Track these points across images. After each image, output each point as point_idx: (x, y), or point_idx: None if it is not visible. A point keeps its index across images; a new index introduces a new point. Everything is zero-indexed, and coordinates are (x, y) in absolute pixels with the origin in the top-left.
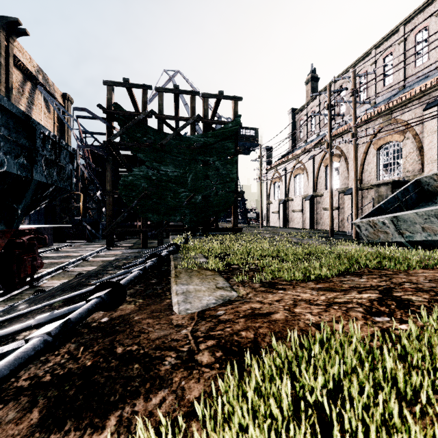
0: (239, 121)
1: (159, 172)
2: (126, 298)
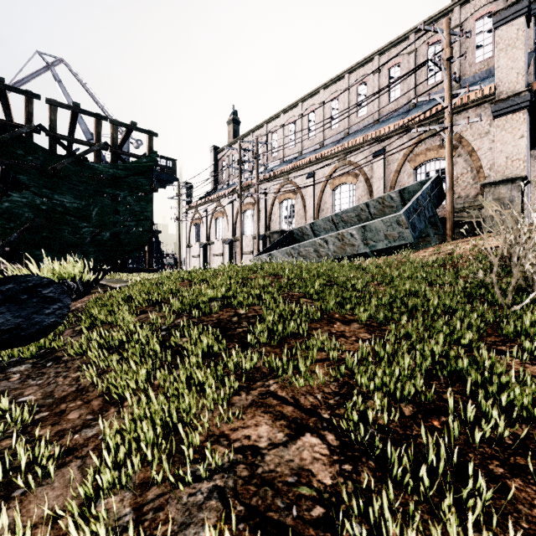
0: (154, 158)
1: (51, 201)
2: None
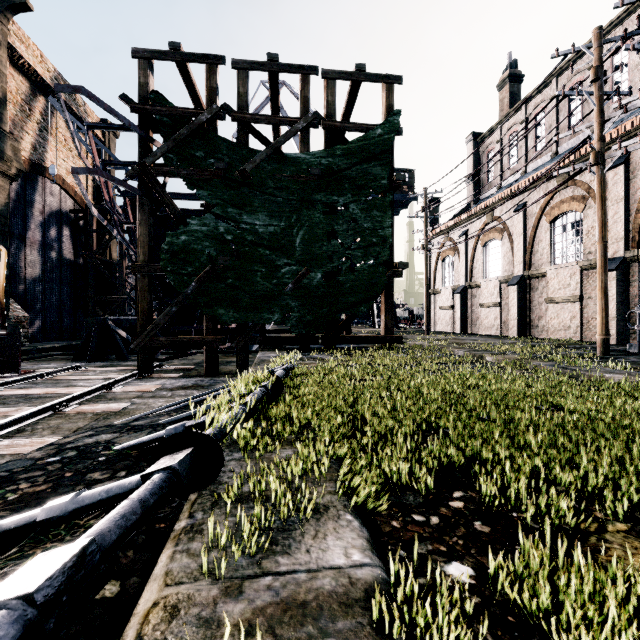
0: (396, 123)
1: (238, 225)
2: None
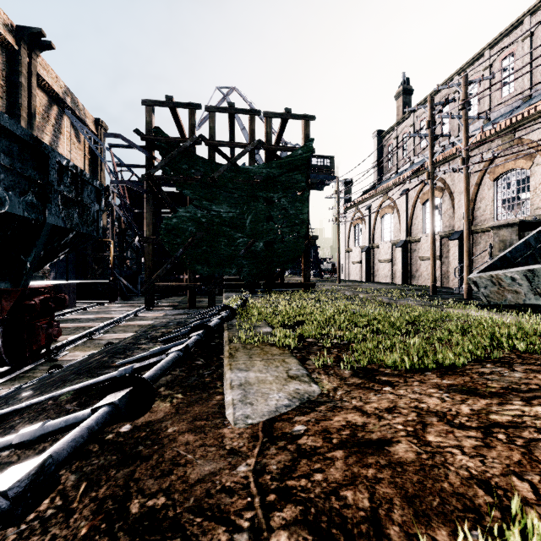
0: (311, 146)
1: (210, 212)
2: (161, 390)
